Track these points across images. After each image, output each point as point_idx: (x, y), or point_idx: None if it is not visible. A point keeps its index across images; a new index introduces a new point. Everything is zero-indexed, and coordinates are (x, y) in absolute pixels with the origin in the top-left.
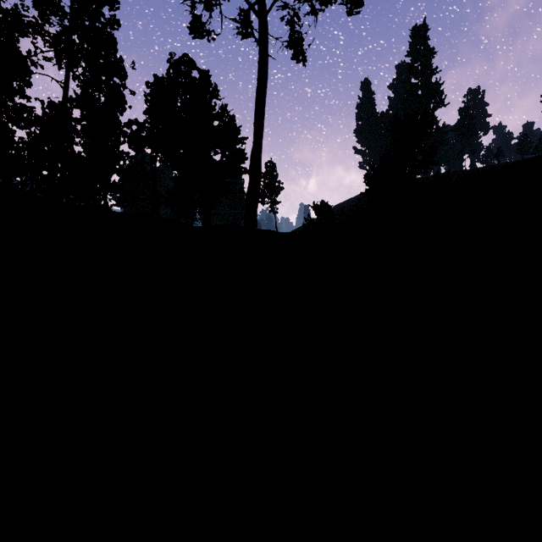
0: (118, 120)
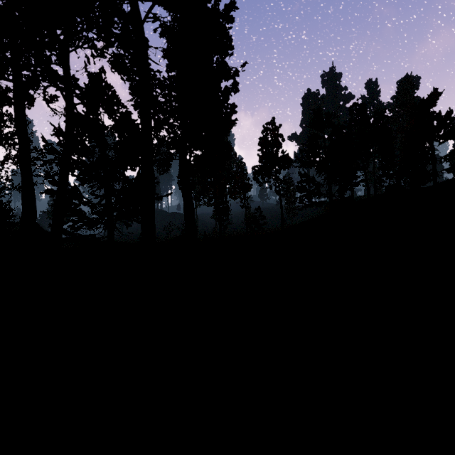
0: None
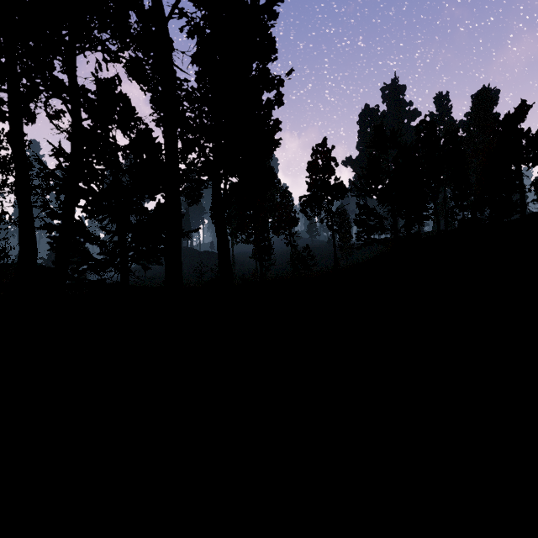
0: None
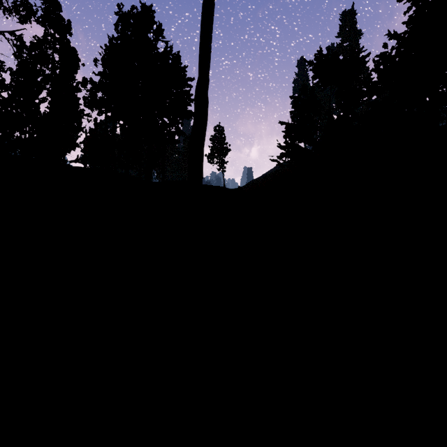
0: (72, 77)
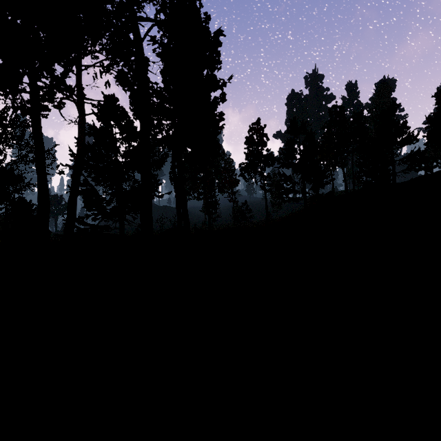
0: None
